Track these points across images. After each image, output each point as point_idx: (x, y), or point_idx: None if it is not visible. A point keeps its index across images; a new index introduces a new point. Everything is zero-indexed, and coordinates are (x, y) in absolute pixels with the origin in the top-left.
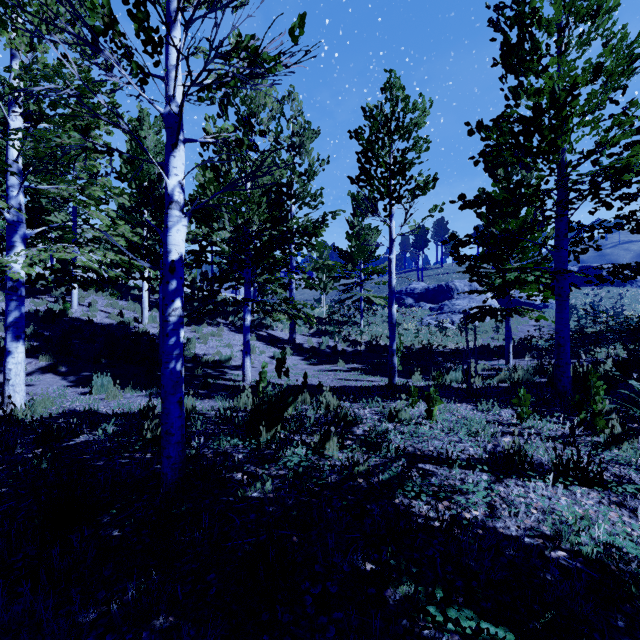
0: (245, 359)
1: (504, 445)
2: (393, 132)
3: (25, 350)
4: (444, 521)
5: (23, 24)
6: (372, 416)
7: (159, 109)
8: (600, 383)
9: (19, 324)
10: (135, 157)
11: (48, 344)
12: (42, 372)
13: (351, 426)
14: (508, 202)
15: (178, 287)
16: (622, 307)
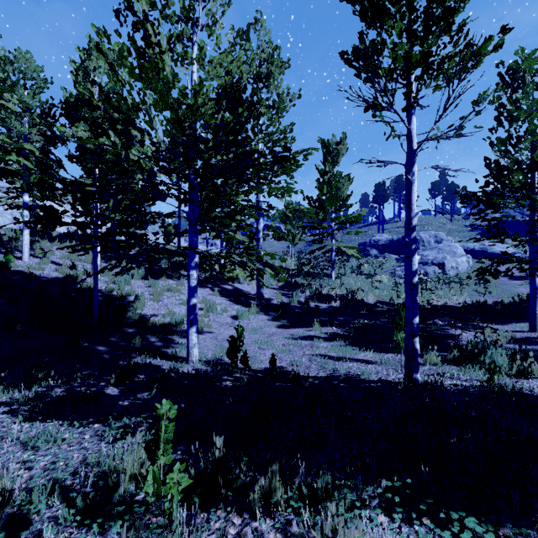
0: (189, 331)
1: None
2: None
3: None
4: None
5: None
6: None
7: None
8: None
9: None
10: None
11: None
12: None
13: None
14: None
15: None
16: None
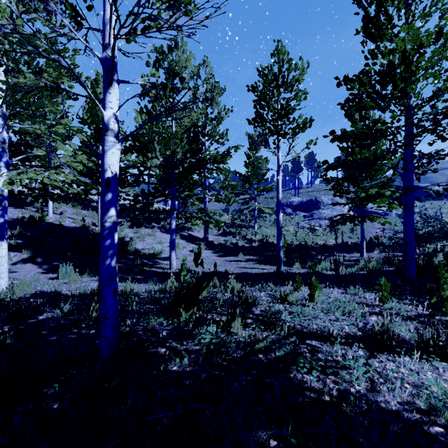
0: (171, 253)
1: (372, 323)
2: (280, 86)
3: (12, 246)
4: (334, 398)
5: (4, 3)
6: (266, 298)
7: (97, 54)
8: (447, 275)
9: (3, 227)
10: (79, 94)
11: (29, 242)
12: (24, 262)
13: (251, 307)
14: (367, 136)
15: (113, 199)
16: (441, 215)
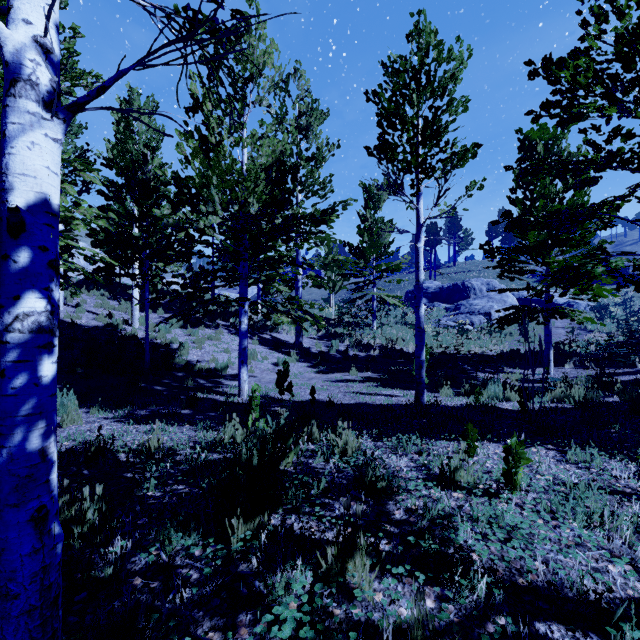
0: (241, 370)
1: None
2: (423, 87)
3: None
4: None
5: None
6: (412, 473)
7: None
8: None
9: None
10: None
11: None
12: None
13: (384, 498)
14: (588, 165)
15: (32, 268)
16: None
